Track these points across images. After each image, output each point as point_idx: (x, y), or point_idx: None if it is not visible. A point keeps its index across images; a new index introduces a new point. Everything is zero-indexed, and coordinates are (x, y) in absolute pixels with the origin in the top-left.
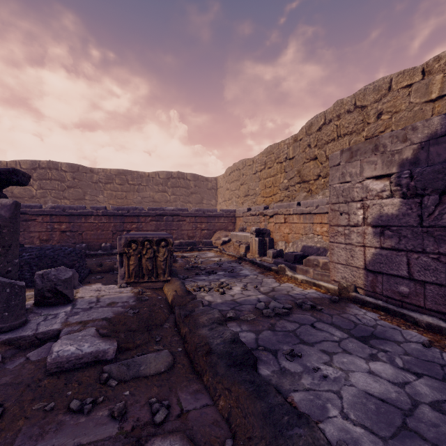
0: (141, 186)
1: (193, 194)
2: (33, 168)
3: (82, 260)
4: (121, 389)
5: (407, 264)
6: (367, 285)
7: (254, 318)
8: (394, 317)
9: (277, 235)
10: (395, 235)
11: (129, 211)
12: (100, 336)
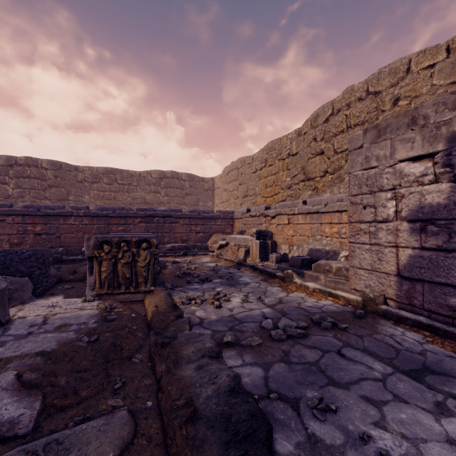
0: (132, 186)
1: (188, 195)
2: (9, 165)
3: (45, 266)
4: None
5: None
6: (401, 295)
7: (260, 343)
8: (444, 339)
9: (279, 238)
10: (442, 232)
11: (115, 211)
12: (17, 388)
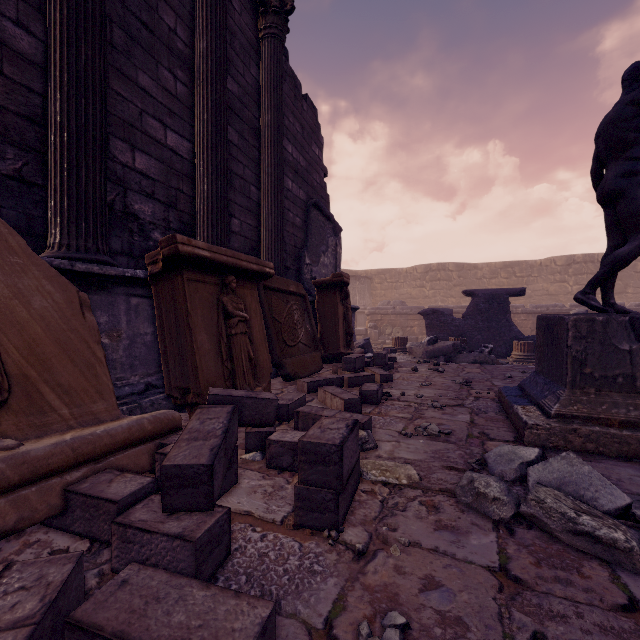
0: (531, 277)
1: None
2: (425, 272)
3: None
4: None
5: None
6: None
7: None
8: None
9: None
10: None
11: (549, 308)
12: None
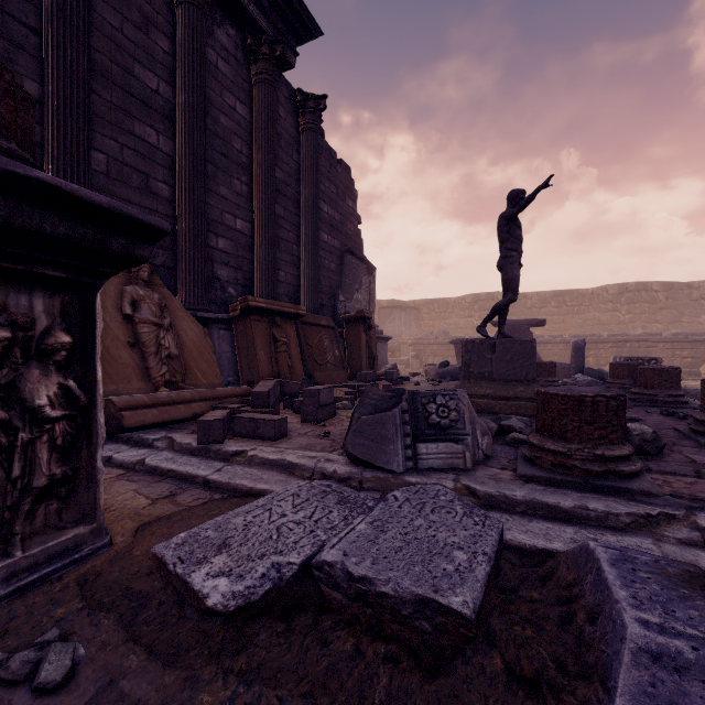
0: (582, 307)
1: (662, 310)
2: (474, 302)
3: None
4: None
5: None
6: None
7: None
8: None
9: None
10: None
11: (586, 338)
12: None
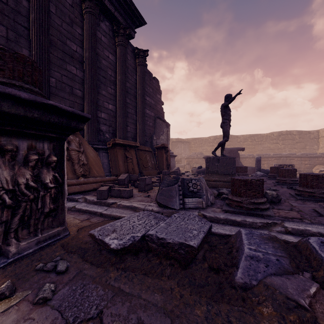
0: (262, 141)
1: (297, 143)
2: (214, 139)
3: None
4: None
5: None
6: None
7: None
8: None
9: None
10: None
11: (263, 156)
12: None
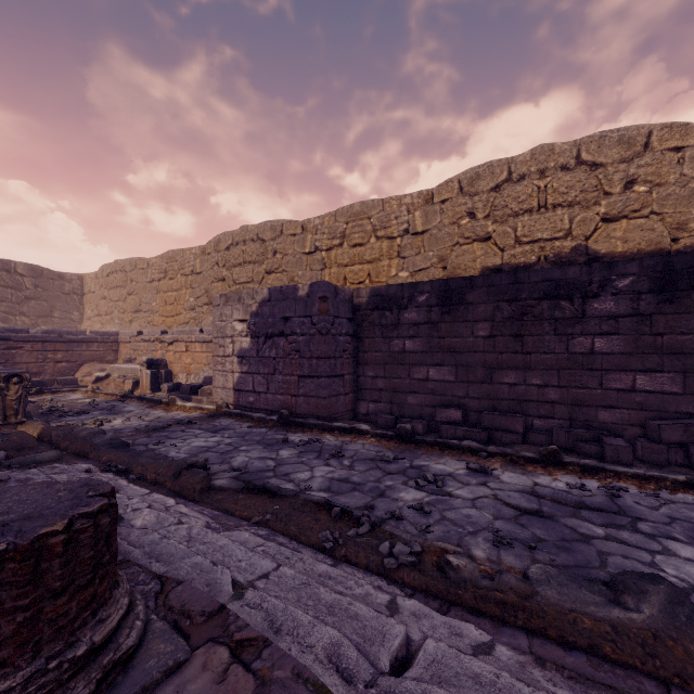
0: None
1: (31, 301)
2: None
3: None
4: (26, 466)
5: (253, 382)
6: (235, 401)
7: (134, 434)
8: (244, 418)
9: (177, 367)
10: (248, 363)
11: None
12: None
